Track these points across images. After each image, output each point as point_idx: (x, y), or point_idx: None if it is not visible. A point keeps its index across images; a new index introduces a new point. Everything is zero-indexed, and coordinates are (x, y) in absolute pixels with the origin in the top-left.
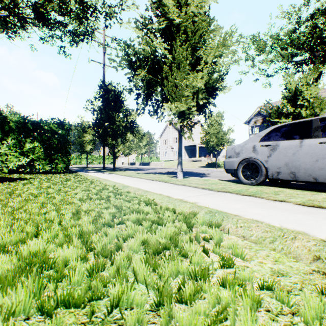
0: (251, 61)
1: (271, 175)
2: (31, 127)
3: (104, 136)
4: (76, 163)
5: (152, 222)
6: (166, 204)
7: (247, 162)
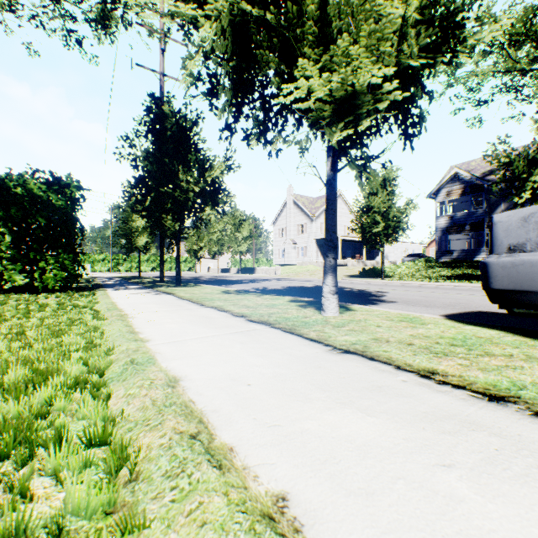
0: (451, 72)
1: None
2: None
3: (158, 213)
4: (130, 270)
5: None
6: None
7: None
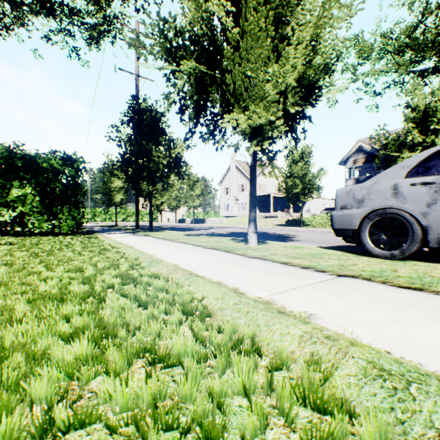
0: (352, 72)
1: (435, 242)
2: (20, 163)
3: (136, 179)
4: (104, 220)
5: (182, 439)
6: (233, 316)
7: (381, 216)
